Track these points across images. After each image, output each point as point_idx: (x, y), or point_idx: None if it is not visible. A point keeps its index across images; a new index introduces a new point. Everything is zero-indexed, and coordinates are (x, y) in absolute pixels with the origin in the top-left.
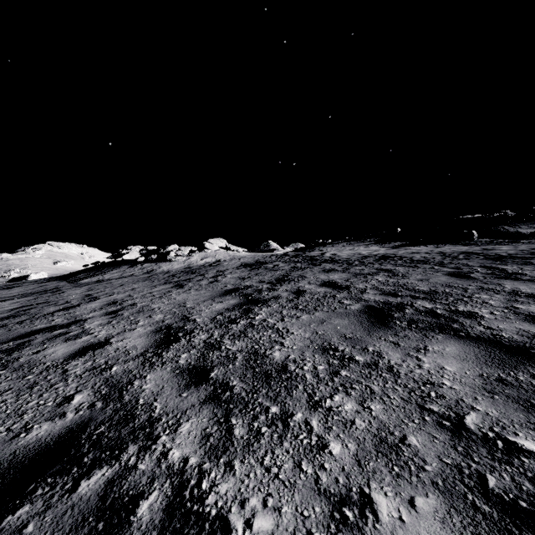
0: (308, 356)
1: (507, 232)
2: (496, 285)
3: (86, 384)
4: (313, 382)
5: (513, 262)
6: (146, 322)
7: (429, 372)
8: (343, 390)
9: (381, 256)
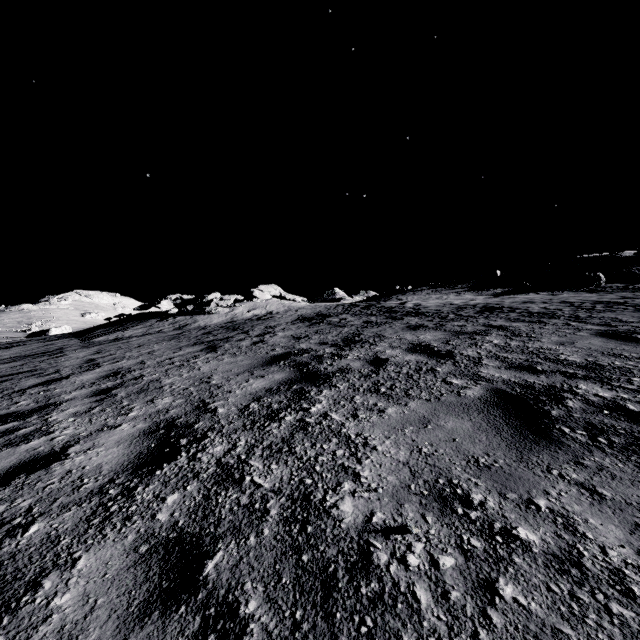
0: (413, 518)
1: None
2: None
3: None
4: (437, 624)
5: None
6: (142, 411)
7: None
8: None
9: (483, 306)
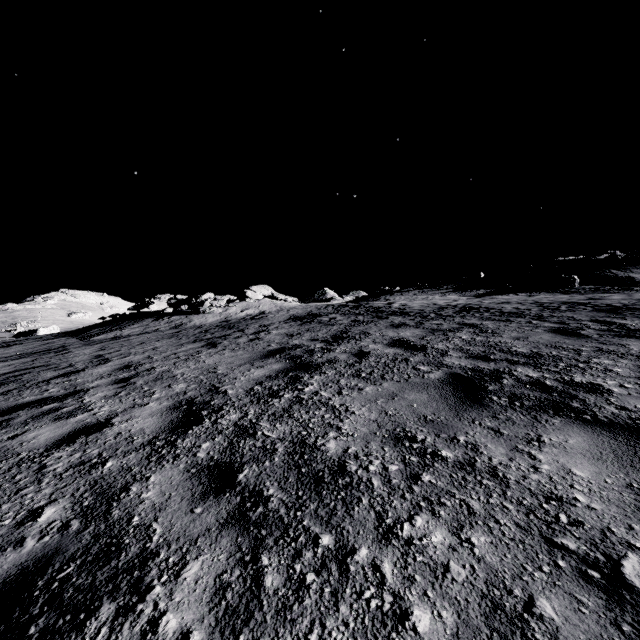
0: (375, 449)
1: (616, 278)
2: (619, 346)
3: (65, 488)
4: (382, 492)
5: (633, 314)
6: (163, 394)
7: (551, 479)
8: (428, 508)
9: (462, 307)
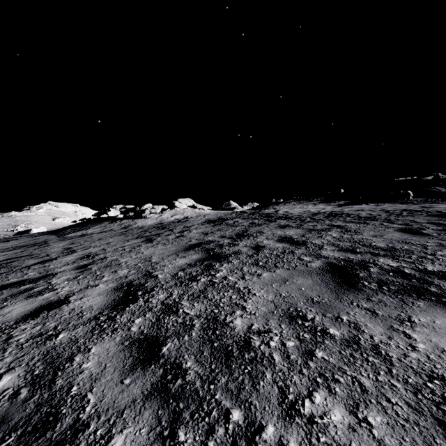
0: (274, 326)
1: (440, 192)
2: None
3: (23, 358)
4: (283, 367)
5: None
6: (110, 277)
7: (428, 357)
8: (324, 384)
9: (329, 213)
